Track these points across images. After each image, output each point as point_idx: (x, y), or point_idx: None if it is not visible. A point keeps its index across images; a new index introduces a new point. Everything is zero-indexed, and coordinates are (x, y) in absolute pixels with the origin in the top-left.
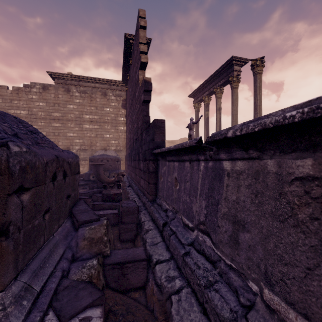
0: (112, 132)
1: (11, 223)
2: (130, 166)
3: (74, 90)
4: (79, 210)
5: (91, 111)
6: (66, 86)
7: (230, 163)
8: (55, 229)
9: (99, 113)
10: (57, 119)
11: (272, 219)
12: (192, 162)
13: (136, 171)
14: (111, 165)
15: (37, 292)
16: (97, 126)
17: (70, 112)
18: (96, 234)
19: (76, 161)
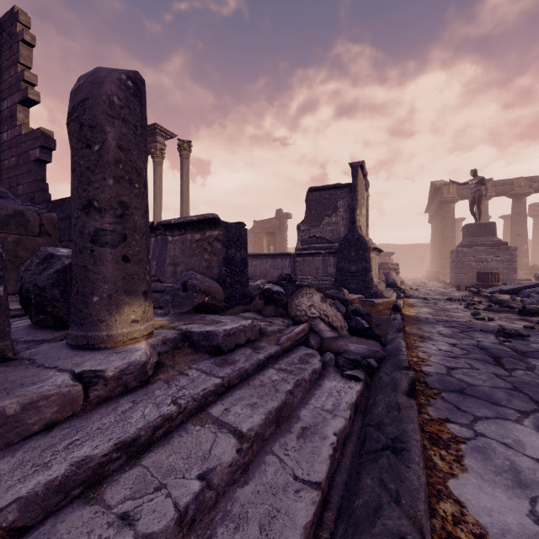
0: None
1: None
2: None
3: None
4: None
5: None
6: None
7: (172, 237)
8: None
9: None
10: None
11: (190, 256)
12: None
13: None
14: None
15: None
16: None
17: None
18: None
19: None
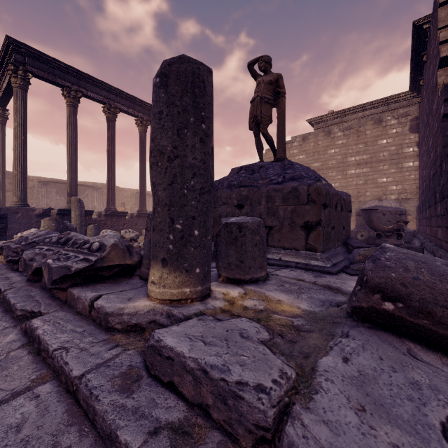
0: (391, 173)
1: (322, 221)
2: (423, 219)
3: (335, 130)
4: (352, 241)
5: (358, 150)
6: (326, 129)
7: None
8: (336, 245)
9: (370, 150)
10: (317, 170)
11: None
12: None
13: (431, 221)
14: (389, 220)
15: (334, 263)
16: (366, 169)
17: (331, 158)
18: (370, 253)
19: (349, 200)
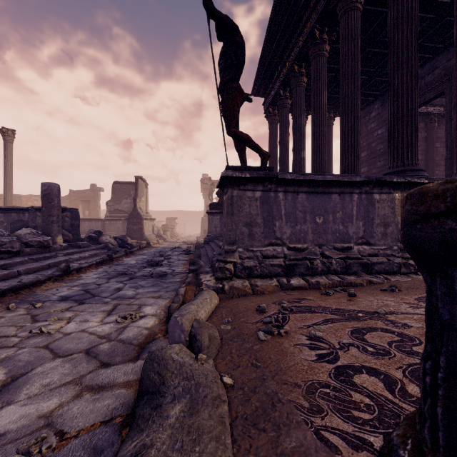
0: None
1: None
2: None
3: None
4: None
5: None
6: None
7: (40, 214)
8: None
9: None
10: None
11: None
12: (19, 214)
13: None
14: None
15: None
16: None
17: None
18: None
19: None
